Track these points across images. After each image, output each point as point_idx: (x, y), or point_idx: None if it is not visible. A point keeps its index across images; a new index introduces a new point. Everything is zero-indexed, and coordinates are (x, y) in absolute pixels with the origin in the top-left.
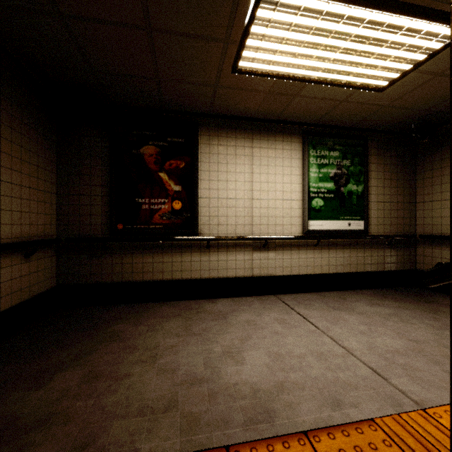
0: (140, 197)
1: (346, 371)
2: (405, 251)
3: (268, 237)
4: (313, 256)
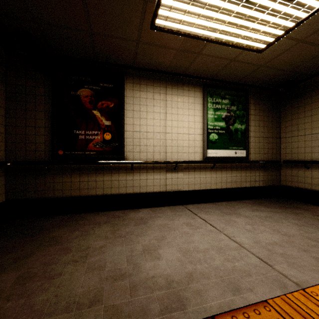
0: (77, 129)
1: (240, 260)
2: (273, 172)
3: (177, 161)
4: (210, 175)
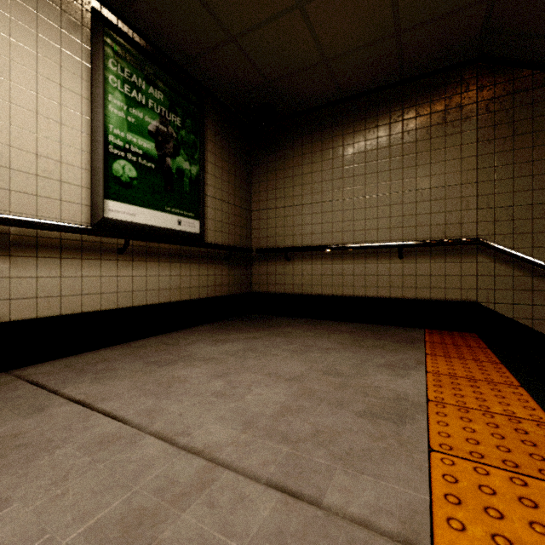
0: None
1: None
2: (242, 269)
3: None
4: (115, 272)
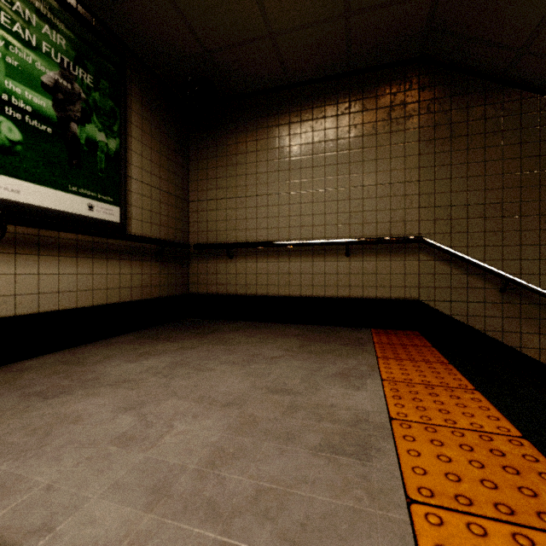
0: None
1: None
2: (177, 267)
3: None
4: None
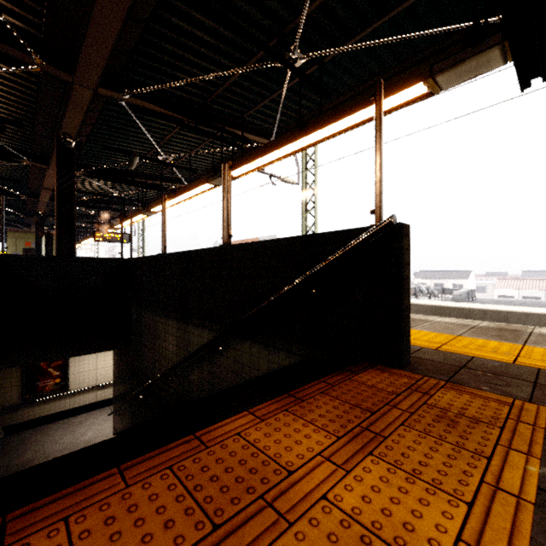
0: (38, 382)
1: None
2: None
3: (104, 384)
4: None
